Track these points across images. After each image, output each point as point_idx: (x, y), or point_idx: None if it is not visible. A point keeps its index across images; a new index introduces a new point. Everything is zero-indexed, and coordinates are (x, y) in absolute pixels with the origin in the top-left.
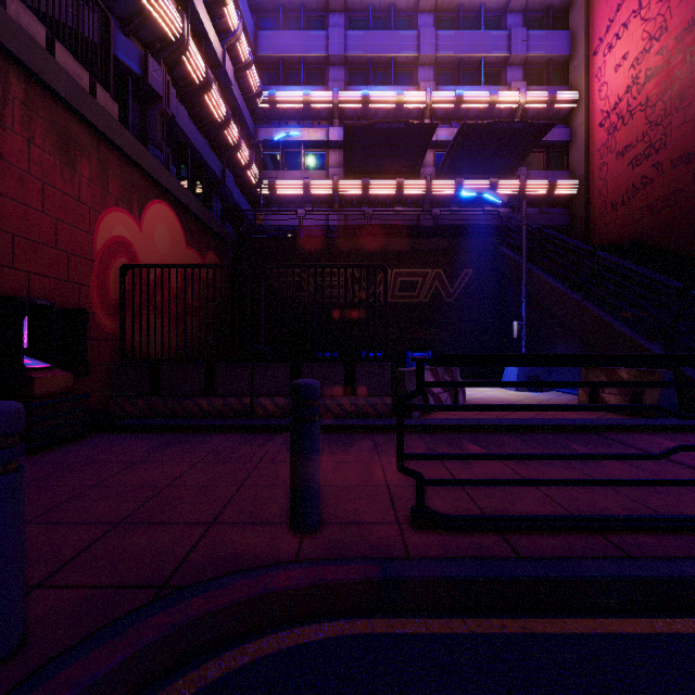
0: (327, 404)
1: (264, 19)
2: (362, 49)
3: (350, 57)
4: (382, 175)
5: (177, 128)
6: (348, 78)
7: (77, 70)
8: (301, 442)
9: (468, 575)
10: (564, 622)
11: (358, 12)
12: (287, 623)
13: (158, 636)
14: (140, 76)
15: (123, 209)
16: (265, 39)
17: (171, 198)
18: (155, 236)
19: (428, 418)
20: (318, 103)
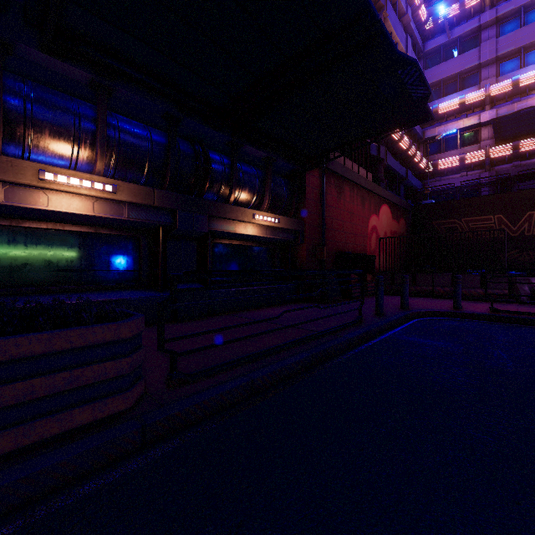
0: (470, 291)
1: (429, 59)
2: (512, 45)
3: (500, 55)
4: (533, 134)
5: (387, 166)
6: (499, 70)
7: (363, 172)
8: (456, 288)
9: (499, 315)
10: (523, 325)
11: (509, 17)
12: (453, 318)
13: (429, 311)
14: (376, 156)
15: (374, 214)
16: (430, 73)
17: (387, 201)
18: (382, 220)
19: (529, 300)
20: (471, 100)
